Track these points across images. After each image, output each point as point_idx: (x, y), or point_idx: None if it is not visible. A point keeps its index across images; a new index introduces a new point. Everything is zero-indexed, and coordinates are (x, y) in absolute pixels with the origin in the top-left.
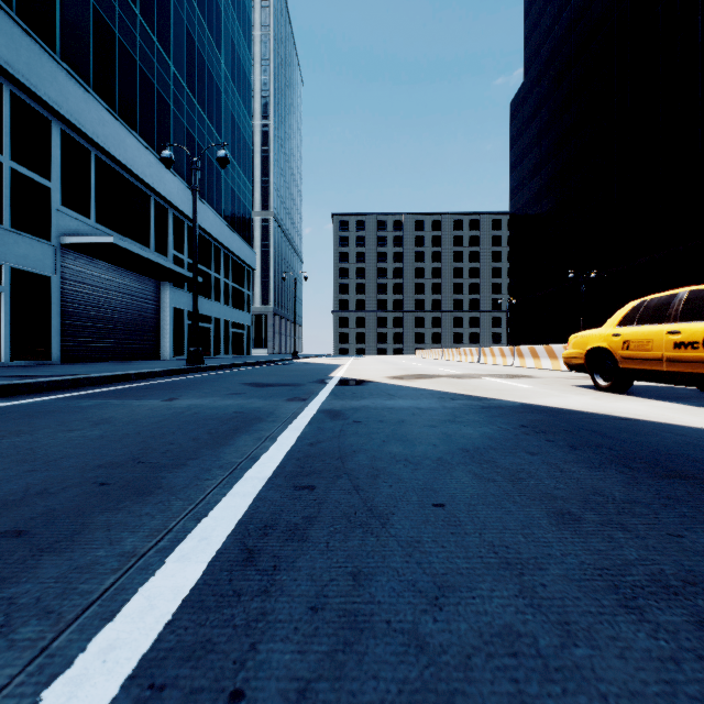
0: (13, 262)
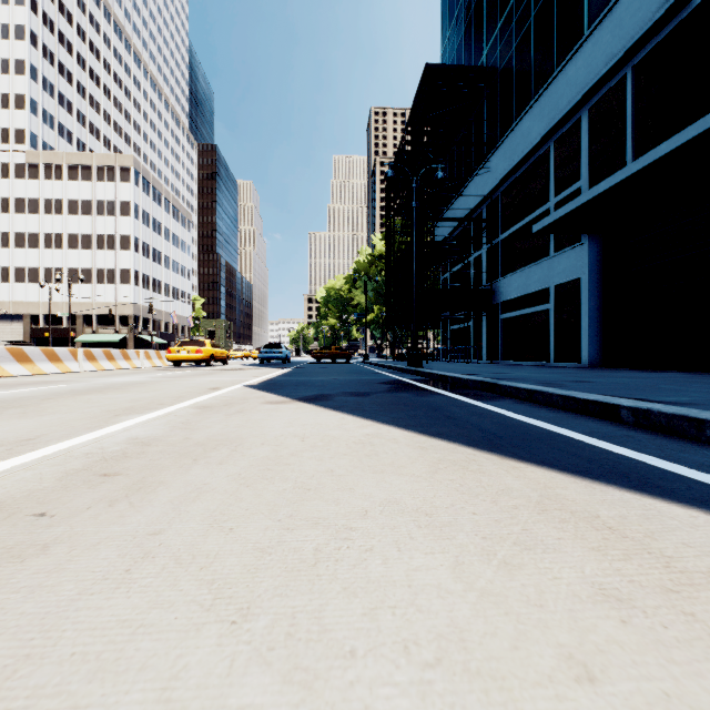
0: (557, 280)
